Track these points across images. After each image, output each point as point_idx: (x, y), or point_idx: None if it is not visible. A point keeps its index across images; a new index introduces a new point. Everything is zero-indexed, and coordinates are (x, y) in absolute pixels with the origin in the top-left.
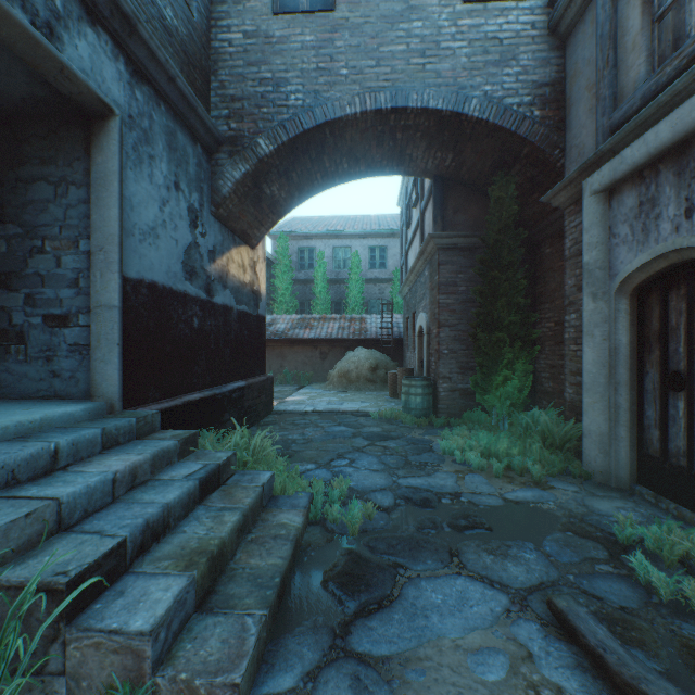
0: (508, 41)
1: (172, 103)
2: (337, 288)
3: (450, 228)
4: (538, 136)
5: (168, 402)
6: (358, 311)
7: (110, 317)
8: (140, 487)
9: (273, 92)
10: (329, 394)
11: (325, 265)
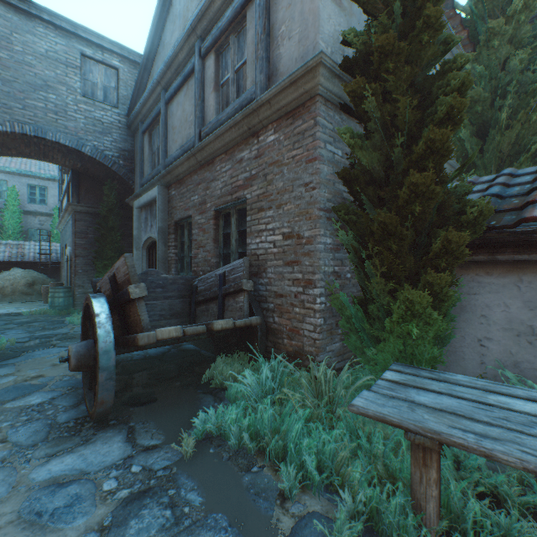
0: (108, 125)
1: None
2: None
3: (84, 201)
4: (122, 173)
5: None
6: (17, 237)
7: None
8: None
9: None
10: None
11: None
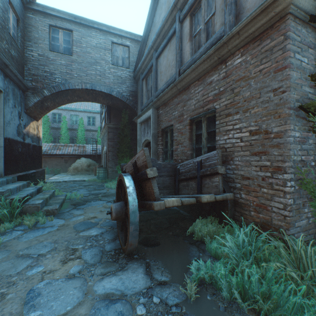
0: (124, 78)
1: (14, 81)
2: (72, 132)
3: (112, 121)
4: (131, 104)
5: (14, 175)
6: (83, 142)
7: (1, 149)
8: (21, 191)
9: (50, 76)
10: (69, 176)
11: (66, 122)
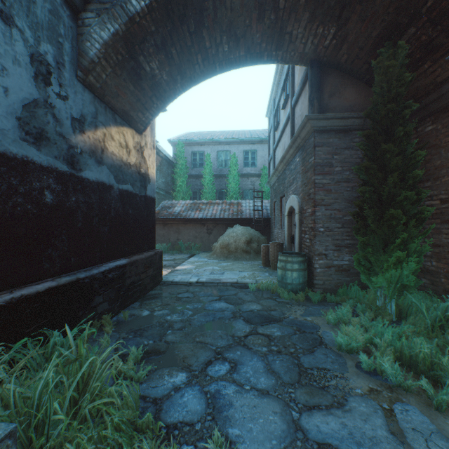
0: None
1: None
2: (220, 181)
3: (325, 111)
4: None
5: None
6: (236, 197)
7: None
8: None
9: None
10: (213, 263)
11: (211, 164)
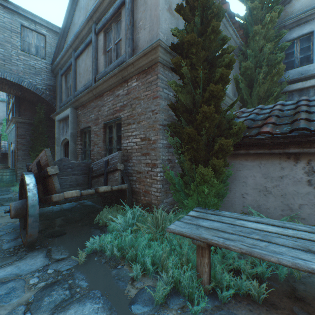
0: (38, 69)
1: None
2: None
3: (23, 115)
4: (48, 99)
5: None
6: None
7: None
8: None
9: None
10: None
11: None
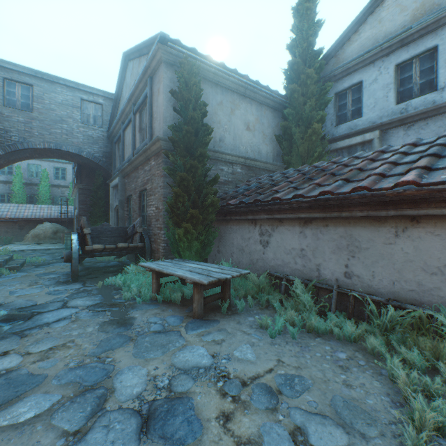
0: (96, 138)
1: None
2: (31, 188)
3: (84, 182)
4: (105, 166)
5: None
6: (47, 202)
7: None
8: None
9: (4, 134)
10: (27, 245)
11: (22, 174)
